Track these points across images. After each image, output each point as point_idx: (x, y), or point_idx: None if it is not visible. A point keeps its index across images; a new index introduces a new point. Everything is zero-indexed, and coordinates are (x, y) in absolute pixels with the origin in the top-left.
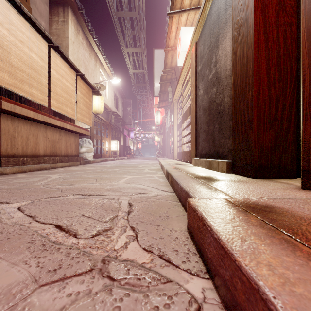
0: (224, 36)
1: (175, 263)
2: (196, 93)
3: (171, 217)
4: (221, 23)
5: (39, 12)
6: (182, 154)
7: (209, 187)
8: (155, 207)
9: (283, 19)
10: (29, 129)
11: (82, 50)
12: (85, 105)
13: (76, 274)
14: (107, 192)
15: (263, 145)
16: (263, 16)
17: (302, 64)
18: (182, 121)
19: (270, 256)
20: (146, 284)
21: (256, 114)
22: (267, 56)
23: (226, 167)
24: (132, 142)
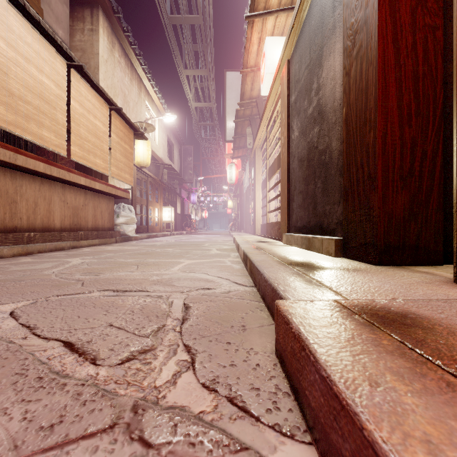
0: (330, 48)
1: (255, 412)
2: (288, 135)
3: (250, 328)
4: (326, 29)
5: (55, 16)
6: (268, 227)
7: (309, 280)
8: (224, 310)
9: (422, 19)
10: (38, 190)
11: (119, 72)
12: (123, 154)
13: (85, 435)
14: (152, 286)
15: (392, 214)
16: (392, 16)
17: (455, 88)
18: (267, 177)
19: (427, 420)
20: (205, 453)
21: (381, 167)
22: (399, 76)
23: (334, 247)
24: (194, 208)
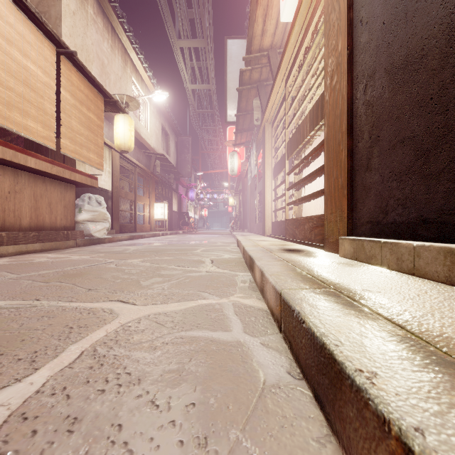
0: None
1: None
2: (349, 43)
3: None
4: None
5: None
6: (289, 225)
7: None
8: None
9: None
10: None
11: (94, 34)
12: (85, 125)
13: None
14: None
15: None
16: None
17: None
18: (287, 154)
19: None
20: None
21: None
22: None
23: None
24: (193, 206)
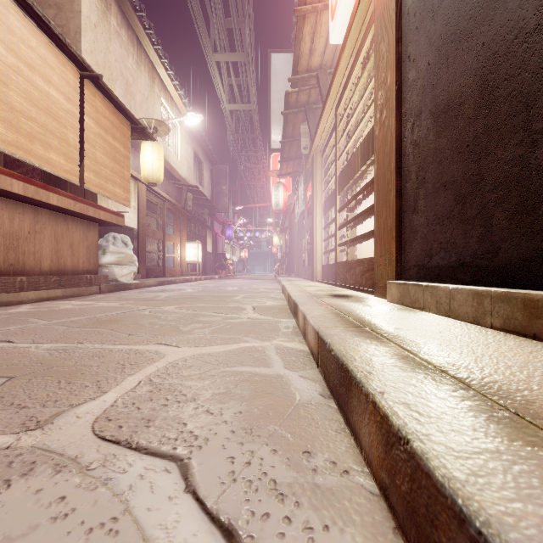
0: None
1: None
2: (397, 78)
3: None
4: None
5: None
6: (339, 269)
7: None
8: None
9: None
10: None
11: (118, 48)
12: (110, 155)
13: None
14: None
15: None
16: None
17: None
18: (337, 189)
19: None
20: None
21: None
22: None
23: None
24: (231, 246)
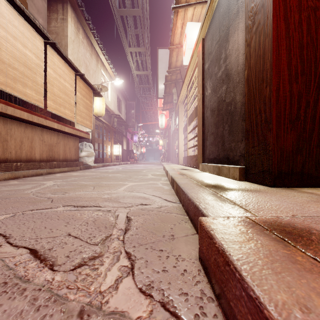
0: (235, 27)
1: (185, 317)
2: (203, 92)
3: (177, 237)
4: (232, 14)
5: (36, 9)
6: (188, 159)
7: (223, 199)
8: (157, 222)
9: (306, 2)
10: (23, 132)
11: (82, 49)
12: (85, 107)
13: None
14: (103, 203)
15: (283, 149)
16: None
17: None
18: (188, 123)
19: None
20: None
21: (275, 113)
22: (288, 45)
23: (239, 173)
24: (136, 146)
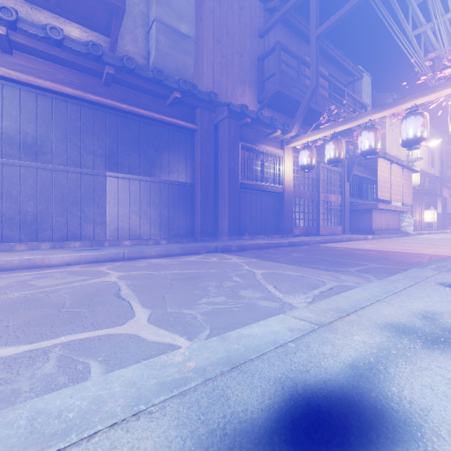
0: None
1: None
2: None
3: None
4: None
5: None
6: None
7: None
8: None
9: None
10: (379, 215)
11: (394, 130)
12: (407, 188)
13: None
14: None
15: None
16: None
17: None
18: None
19: None
20: None
21: None
22: None
23: None
24: None
